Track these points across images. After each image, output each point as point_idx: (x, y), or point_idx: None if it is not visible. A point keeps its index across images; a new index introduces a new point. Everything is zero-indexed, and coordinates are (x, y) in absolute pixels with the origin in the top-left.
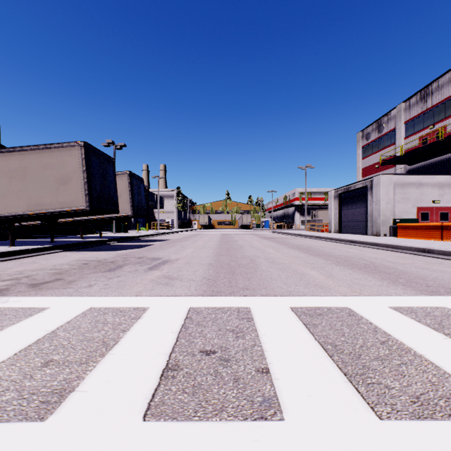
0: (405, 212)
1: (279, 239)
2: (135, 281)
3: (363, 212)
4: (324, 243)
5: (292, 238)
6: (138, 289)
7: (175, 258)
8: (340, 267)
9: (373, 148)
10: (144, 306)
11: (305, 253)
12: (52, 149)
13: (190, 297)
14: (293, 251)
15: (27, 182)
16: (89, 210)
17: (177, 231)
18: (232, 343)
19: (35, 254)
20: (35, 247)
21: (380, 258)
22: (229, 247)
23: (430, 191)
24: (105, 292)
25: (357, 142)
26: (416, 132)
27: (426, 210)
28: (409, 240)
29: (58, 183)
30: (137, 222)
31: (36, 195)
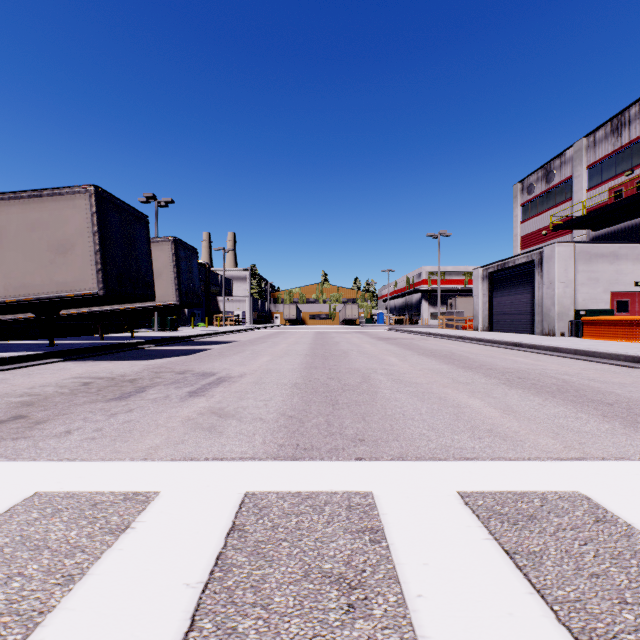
0: (593, 300)
1: (402, 341)
2: (156, 422)
3: (527, 300)
4: (472, 347)
5: (420, 339)
6: (153, 442)
7: (239, 374)
8: (516, 391)
9: (538, 206)
10: (149, 488)
11: (448, 364)
12: (44, 198)
13: (250, 461)
14: (429, 361)
15: (4, 250)
16: (102, 295)
17: (251, 328)
18: (338, 638)
19: (14, 365)
20: (16, 355)
21: (575, 373)
22: (326, 354)
23: (631, 268)
24: (87, 448)
25: (514, 198)
26: (605, 180)
27: (625, 296)
28: (604, 343)
29: (53, 252)
30: (194, 315)
31: (18, 271)
